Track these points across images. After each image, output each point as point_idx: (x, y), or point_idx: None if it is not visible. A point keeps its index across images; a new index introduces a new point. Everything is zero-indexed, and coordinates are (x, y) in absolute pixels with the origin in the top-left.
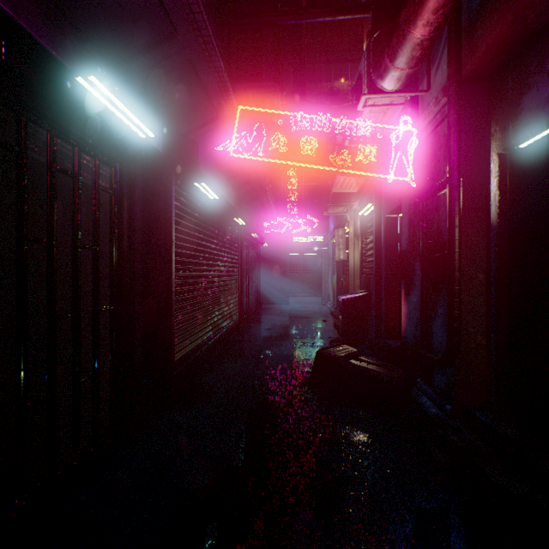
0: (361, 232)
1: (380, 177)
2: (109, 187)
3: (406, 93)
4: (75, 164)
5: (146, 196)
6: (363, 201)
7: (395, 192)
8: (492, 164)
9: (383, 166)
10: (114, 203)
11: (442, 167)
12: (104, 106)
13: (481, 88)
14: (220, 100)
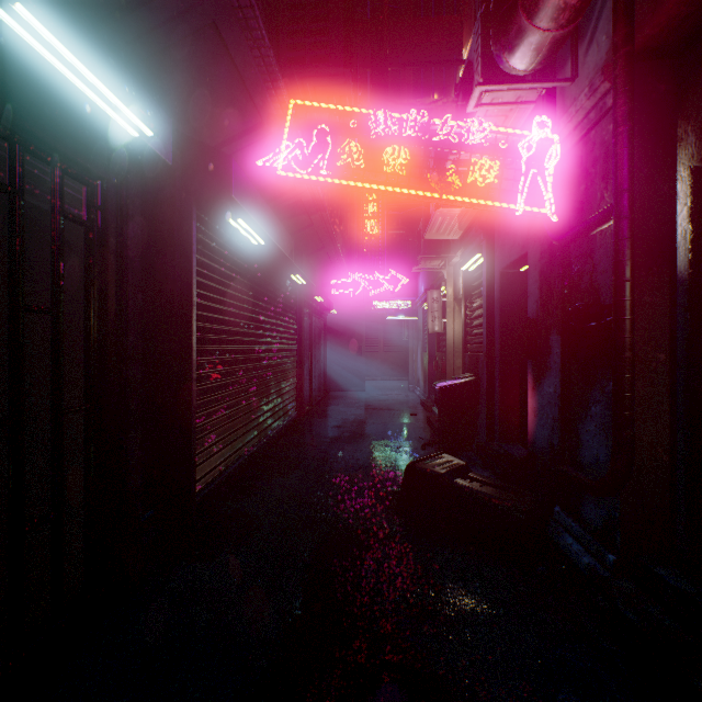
0: (465, 293)
1: (504, 208)
2: (83, 216)
3: (541, 83)
4: (15, 172)
5: (152, 237)
6: (467, 251)
7: (517, 236)
8: (680, 184)
9: (509, 191)
10: (92, 242)
11: (598, 191)
12: (59, 75)
13: (662, 68)
14: (265, 96)
